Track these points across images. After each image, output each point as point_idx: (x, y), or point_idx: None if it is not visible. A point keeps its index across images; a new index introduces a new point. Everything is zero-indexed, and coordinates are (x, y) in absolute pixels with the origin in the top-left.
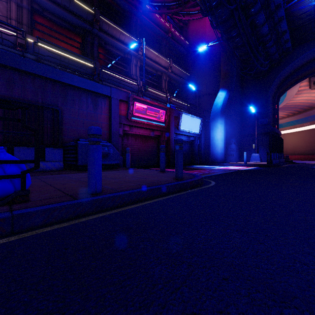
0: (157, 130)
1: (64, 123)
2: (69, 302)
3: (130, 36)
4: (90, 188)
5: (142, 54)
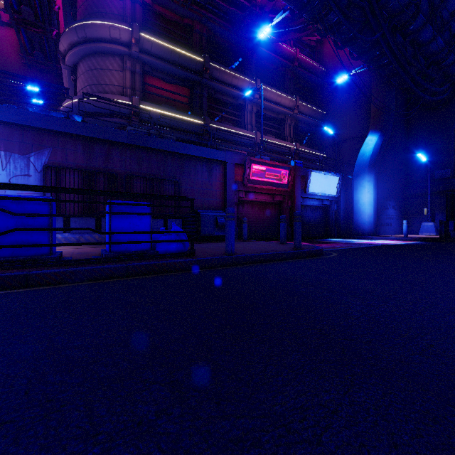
0: (278, 194)
1: (181, 194)
2: (242, 281)
3: (244, 78)
4: (228, 250)
5: (259, 96)
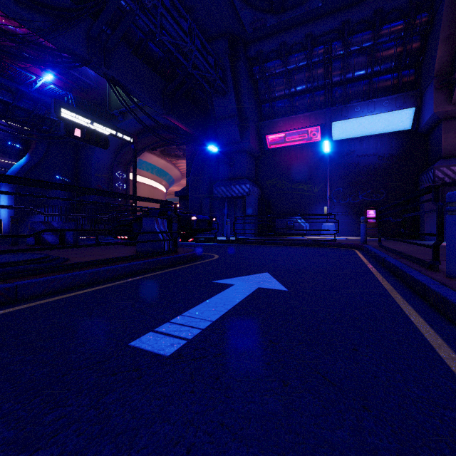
0: None
1: None
2: None
3: None
4: None
5: None
